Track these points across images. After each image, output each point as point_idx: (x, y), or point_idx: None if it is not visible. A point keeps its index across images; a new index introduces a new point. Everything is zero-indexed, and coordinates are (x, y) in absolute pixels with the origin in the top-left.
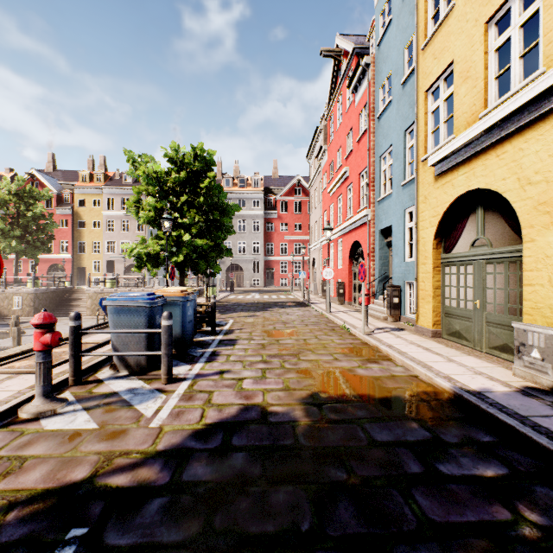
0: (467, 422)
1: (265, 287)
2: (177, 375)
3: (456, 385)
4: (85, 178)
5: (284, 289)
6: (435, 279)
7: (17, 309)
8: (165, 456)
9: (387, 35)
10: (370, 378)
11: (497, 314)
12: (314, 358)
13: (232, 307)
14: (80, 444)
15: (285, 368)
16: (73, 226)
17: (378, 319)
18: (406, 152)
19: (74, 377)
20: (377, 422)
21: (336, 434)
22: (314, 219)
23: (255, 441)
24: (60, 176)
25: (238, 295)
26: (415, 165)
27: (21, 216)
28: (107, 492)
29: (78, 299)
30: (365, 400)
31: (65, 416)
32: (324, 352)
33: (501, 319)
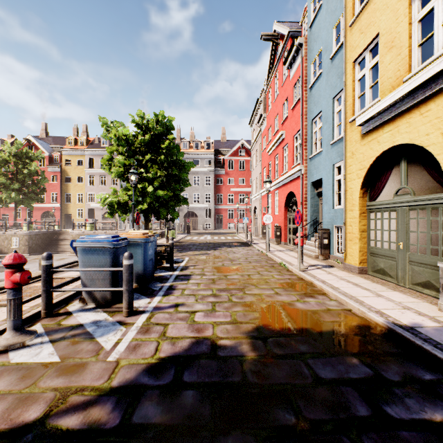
0: (405, 358)
1: (215, 230)
2: (137, 308)
3: (389, 320)
4: (71, 142)
5: (231, 232)
6: (362, 223)
7: (15, 248)
8: (118, 394)
9: (318, 19)
10: (308, 311)
11: (419, 255)
12: (258, 292)
13: (188, 246)
14: (40, 379)
15: (232, 302)
16: (61, 181)
17: (310, 257)
18: (334, 116)
19: (46, 310)
20: (319, 357)
21: (282, 370)
22: (256, 174)
23: (205, 377)
24: (51, 141)
25: (194, 236)
26: (343, 126)
27: (19, 173)
28: (56, 437)
29: (64, 239)
30: (306, 334)
31: (31, 349)
32: (266, 286)
33: (424, 259)
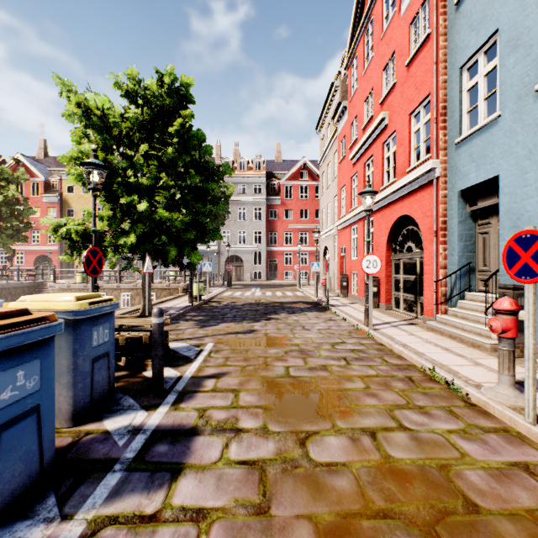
0: None
1: (268, 280)
2: None
3: None
4: None
5: (289, 283)
6: None
7: None
8: None
9: None
10: None
11: None
12: None
13: (221, 311)
14: None
15: None
16: (61, 215)
17: (477, 347)
18: None
19: None
20: None
21: None
22: (327, 199)
23: None
24: (50, 163)
25: (236, 290)
26: None
27: None
28: None
29: None
30: None
31: None
32: None
33: None
